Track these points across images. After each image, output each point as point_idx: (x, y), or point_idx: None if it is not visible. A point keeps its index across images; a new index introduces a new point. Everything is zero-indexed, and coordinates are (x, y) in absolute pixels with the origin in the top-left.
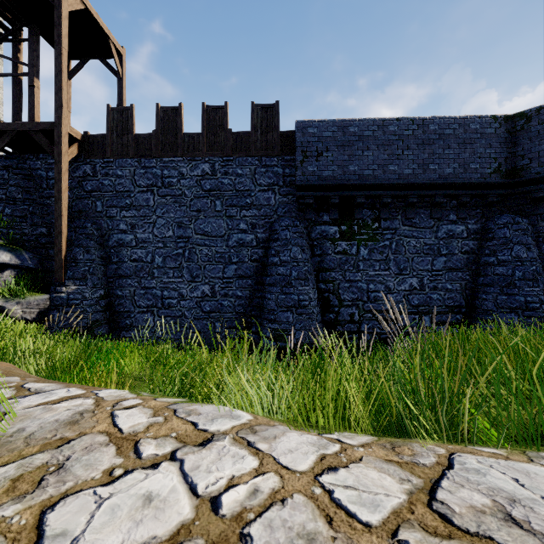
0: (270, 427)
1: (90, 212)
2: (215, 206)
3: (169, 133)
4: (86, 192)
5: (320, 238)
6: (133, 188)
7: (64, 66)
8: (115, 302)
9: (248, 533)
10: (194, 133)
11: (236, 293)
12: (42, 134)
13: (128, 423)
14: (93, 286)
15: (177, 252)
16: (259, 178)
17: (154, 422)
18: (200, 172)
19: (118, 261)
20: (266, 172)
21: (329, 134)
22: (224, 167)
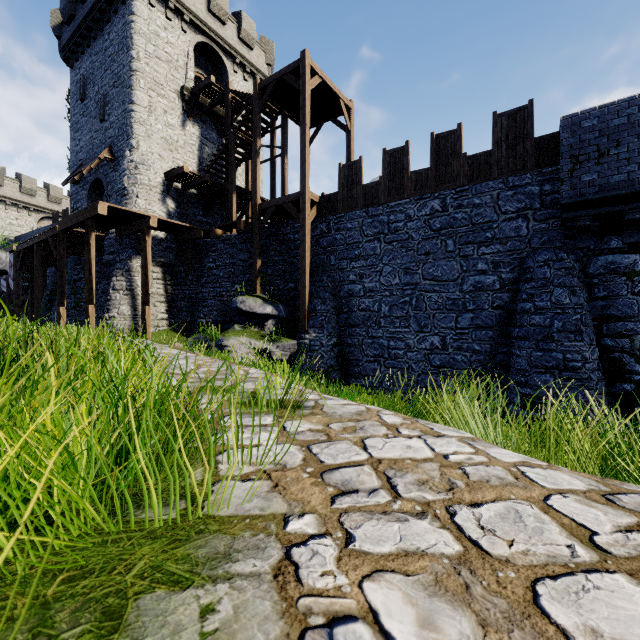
0: (489, 444)
1: (325, 266)
2: (446, 247)
3: (395, 175)
4: (322, 248)
5: (603, 273)
6: (361, 238)
7: (307, 141)
8: (345, 350)
9: (463, 468)
10: (421, 170)
11: (472, 347)
12: (291, 204)
13: (389, 420)
14: (328, 334)
15: (403, 300)
16: (504, 204)
17: (405, 422)
18: (428, 210)
19: (348, 311)
20: (514, 195)
21: (621, 121)
22: (457, 200)
